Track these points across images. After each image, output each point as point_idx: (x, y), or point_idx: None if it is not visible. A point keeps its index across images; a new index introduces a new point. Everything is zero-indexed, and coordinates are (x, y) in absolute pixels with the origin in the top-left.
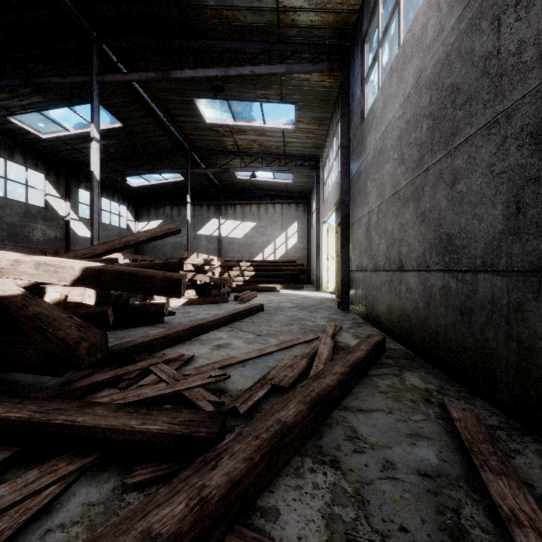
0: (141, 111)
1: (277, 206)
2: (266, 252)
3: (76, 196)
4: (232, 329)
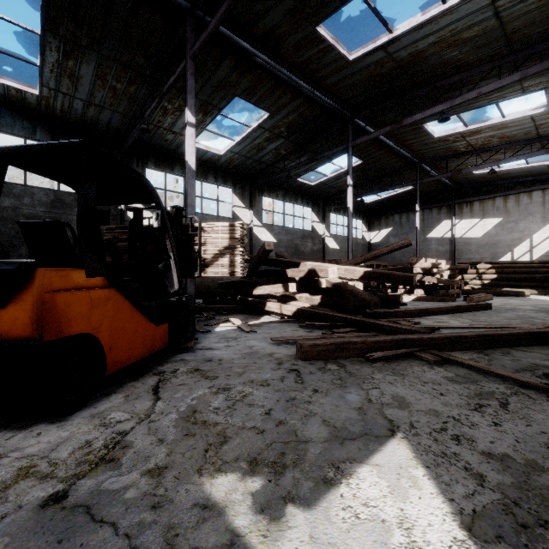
0: (376, 147)
1: (534, 193)
2: (516, 252)
3: (328, 219)
4: (452, 316)
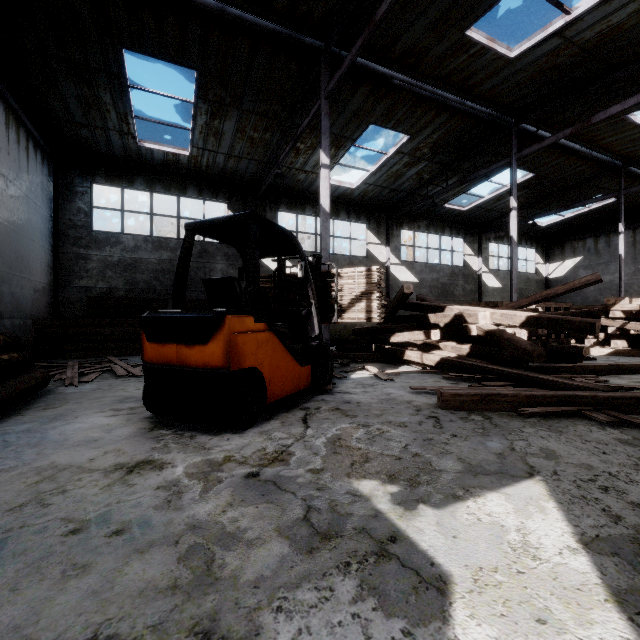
0: (554, 154)
1: None
2: None
3: (486, 250)
4: None
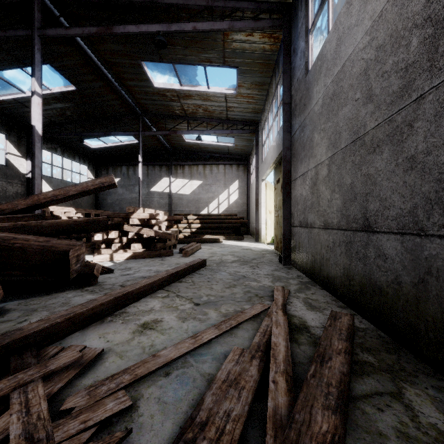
0: (92, 74)
1: (220, 166)
2: (211, 207)
3: None
4: (168, 294)
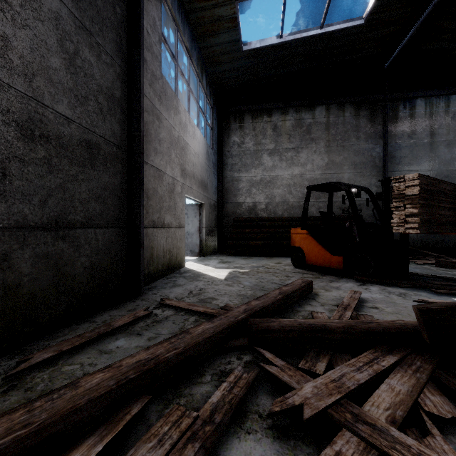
0: None
1: None
2: None
3: None
4: None
